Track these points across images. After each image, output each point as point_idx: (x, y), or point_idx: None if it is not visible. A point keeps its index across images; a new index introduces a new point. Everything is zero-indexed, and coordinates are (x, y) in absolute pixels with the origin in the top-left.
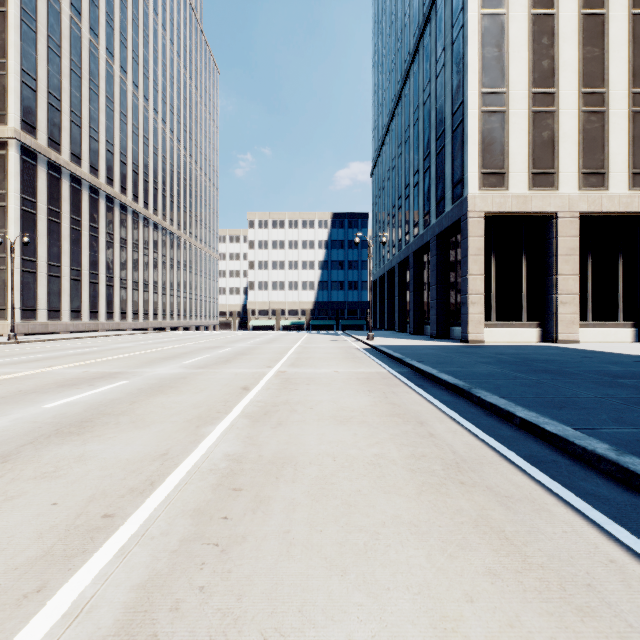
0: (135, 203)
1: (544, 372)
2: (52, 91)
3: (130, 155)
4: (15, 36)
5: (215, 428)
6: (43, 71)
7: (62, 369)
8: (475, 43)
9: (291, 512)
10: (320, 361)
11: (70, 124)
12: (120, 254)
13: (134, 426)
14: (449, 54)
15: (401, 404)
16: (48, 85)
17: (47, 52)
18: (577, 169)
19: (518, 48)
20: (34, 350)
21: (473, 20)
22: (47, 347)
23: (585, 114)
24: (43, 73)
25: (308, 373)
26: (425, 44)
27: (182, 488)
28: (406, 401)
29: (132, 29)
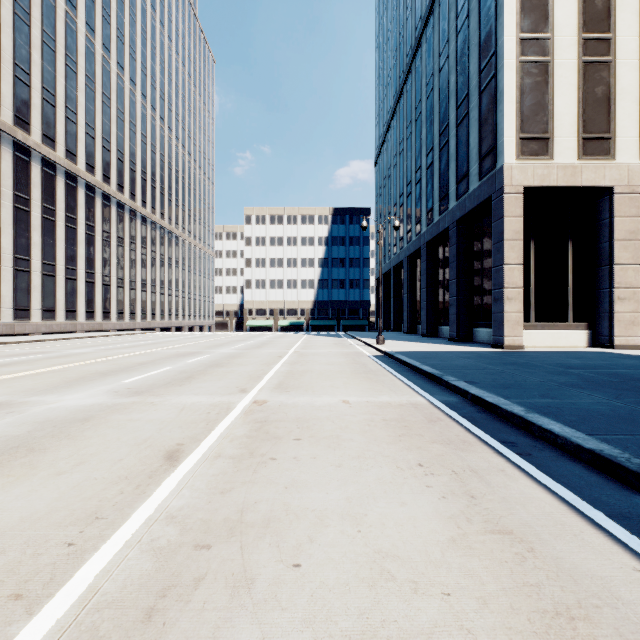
0: (120, 193)
1: None
2: (19, 63)
3: (114, 141)
4: None
5: None
6: (8, 39)
7: None
8: None
9: None
10: (320, 379)
11: (42, 102)
12: (102, 248)
13: None
14: (475, 0)
15: (528, 535)
16: (14, 56)
17: (13, 18)
18: (638, 133)
19: None
20: None
21: None
22: None
23: None
24: (8, 42)
25: (301, 406)
26: (442, 0)
27: None
28: (529, 517)
29: (116, 5)
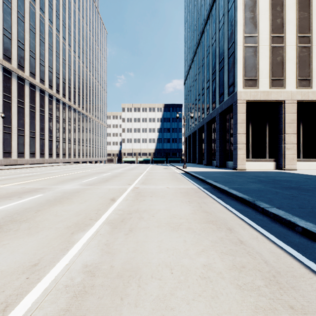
0: (64, 98)
1: (291, 188)
2: (20, 40)
3: (61, 74)
4: None
5: (84, 235)
6: (15, 29)
7: (10, 186)
8: (241, 10)
9: None
10: (158, 181)
11: (29, 57)
12: (56, 124)
13: (27, 232)
14: (226, 17)
15: (211, 212)
16: (17, 36)
17: (17, 19)
18: (295, 77)
19: (264, 12)
20: (3, 174)
21: None
22: (12, 172)
23: (300, 48)
24: (15, 30)
25: (151, 188)
26: (213, 14)
27: None
28: (214, 210)
29: (62, 10)
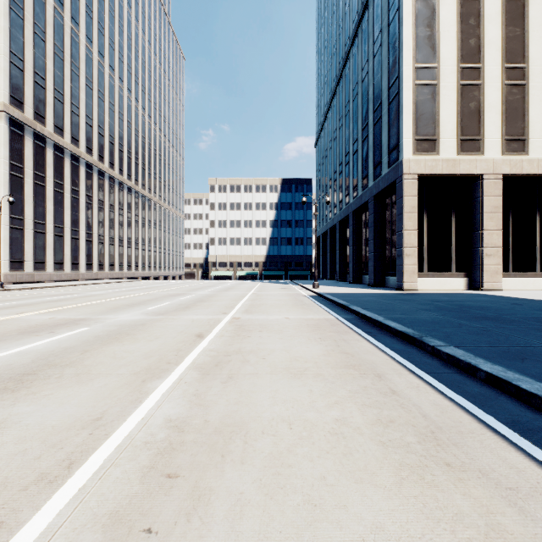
0: (111, 170)
1: (485, 319)
2: (38, 71)
3: (107, 128)
4: (4, 22)
5: (161, 383)
6: (29, 53)
7: (31, 316)
8: (409, 23)
9: (237, 519)
10: (272, 308)
11: (54, 100)
12: (98, 214)
13: (76, 380)
14: (385, 35)
15: (354, 353)
16: (34, 66)
17: (33, 37)
18: (500, 136)
19: (448, 28)
20: (15, 297)
21: (408, 3)
22: (28, 294)
23: (507, 87)
24: (29, 55)
25: (261, 320)
26: (363, 28)
27: (104, 473)
28: (358, 350)
29: (109, 19)
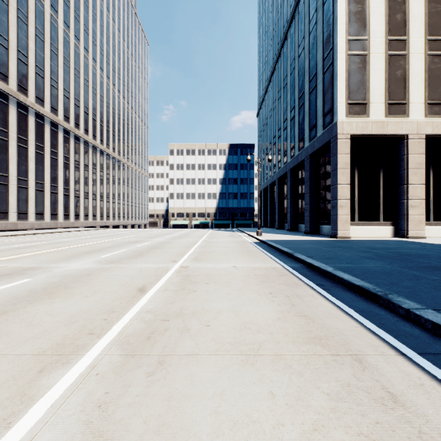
0: (86, 135)
1: (436, 269)
2: (21, 50)
3: (82, 100)
4: None
5: (63, 375)
6: (13, 34)
7: None
8: (343, 0)
9: None
10: (220, 255)
11: (35, 75)
12: (74, 172)
13: None
14: (320, 13)
15: (314, 317)
16: (17, 45)
17: (17, 20)
18: (424, 100)
19: (377, 4)
20: None
21: None
22: (3, 241)
23: (430, 57)
24: (13, 36)
25: (208, 269)
26: (300, 10)
27: None
28: (317, 311)
29: (84, 9)
